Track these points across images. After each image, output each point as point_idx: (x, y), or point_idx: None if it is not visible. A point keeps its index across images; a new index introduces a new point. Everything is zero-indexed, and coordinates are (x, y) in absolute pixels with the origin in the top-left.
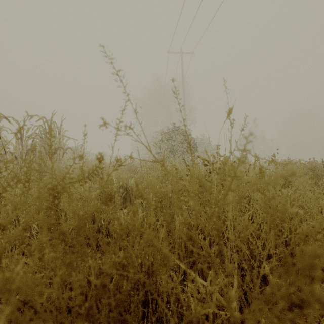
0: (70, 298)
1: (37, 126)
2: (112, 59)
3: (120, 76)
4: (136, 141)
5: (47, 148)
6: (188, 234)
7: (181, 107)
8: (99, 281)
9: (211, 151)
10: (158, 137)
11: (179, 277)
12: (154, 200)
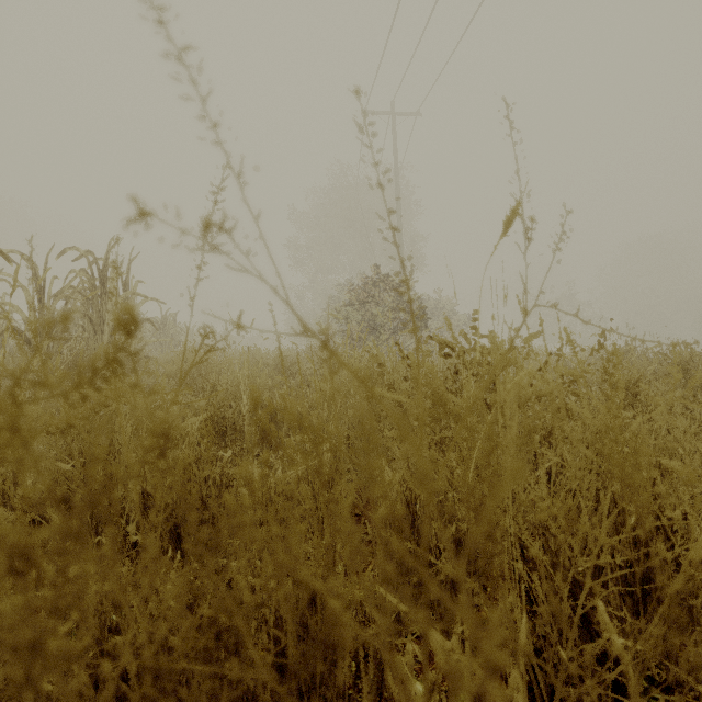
0: (93, 701)
1: (75, 271)
2: (161, 11)
3: (189, 66)
4: (242, 270)
5: (97, 320)
6: (403, 550)
7: (384, 173)
8: (135, 693)
9: (458, 327)
10: (342, 298)
11: (386, 624)
12: (301, 449)
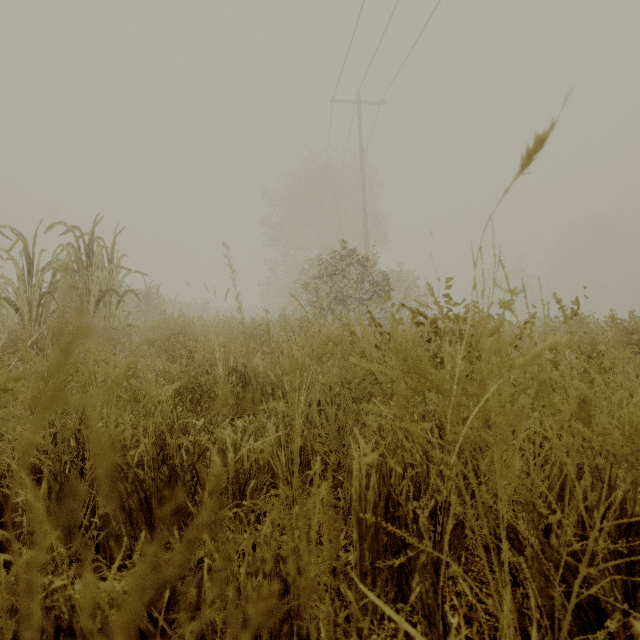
0: None
1: (63, 245)
2: None
3: None
4: None
5: (83, 291)
6: None
7: None
8: None
9: (419, 298)
10: (312, 271)
11: (367, 623)
12: None
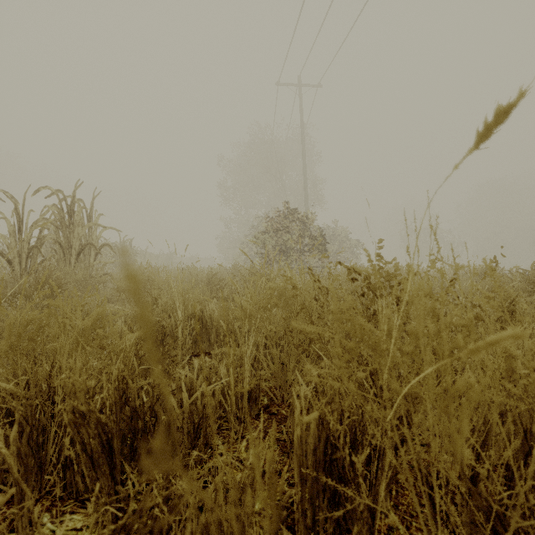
0: None
1: (49, 206)
2: None
3: None
4: None
5: (66, 245)
6: None
7: None
8: None
9: (350, 249)
10: (260, 227)
11: None
12: None
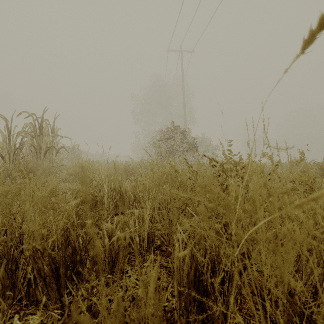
0: None
1: (27, 123)
2: None
3: None
4: None
5: (37, 147)
6: None
7: None
8: None
9: (212, 150)
10: (157, 137)
11: None
12: None
